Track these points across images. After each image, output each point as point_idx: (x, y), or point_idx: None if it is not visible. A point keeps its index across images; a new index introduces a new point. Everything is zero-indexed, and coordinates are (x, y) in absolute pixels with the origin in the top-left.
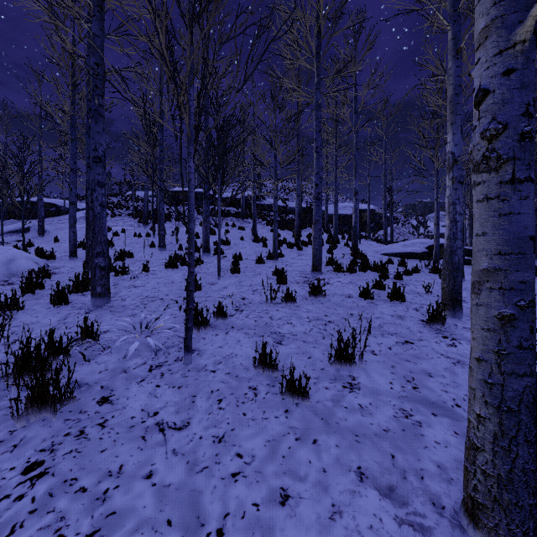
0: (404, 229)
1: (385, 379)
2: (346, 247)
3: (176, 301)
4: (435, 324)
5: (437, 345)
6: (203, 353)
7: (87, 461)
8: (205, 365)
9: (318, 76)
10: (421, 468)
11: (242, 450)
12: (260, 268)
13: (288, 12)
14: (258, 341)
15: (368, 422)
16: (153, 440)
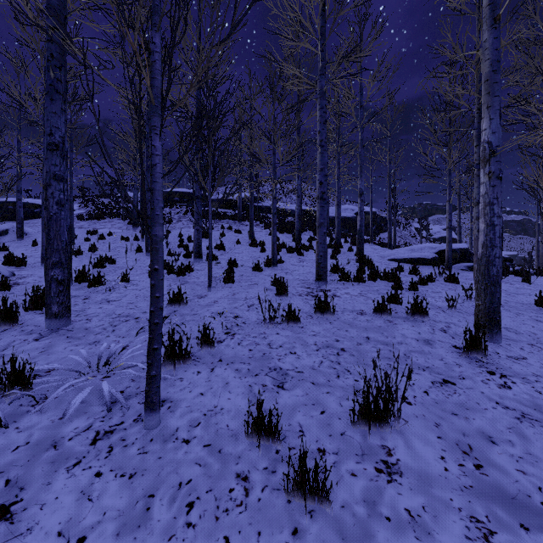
0: (405, 232)
1: (433, 451)
2: (350, 252)
3: None
4: (474, 352)
5: (486, 386)
6: (176, 407)
7: None
8: (177, 429)
9: (322, 60)
10: None
11: None
12: (257, 276)
13: None
14: (253, 384)
15: None
16: None
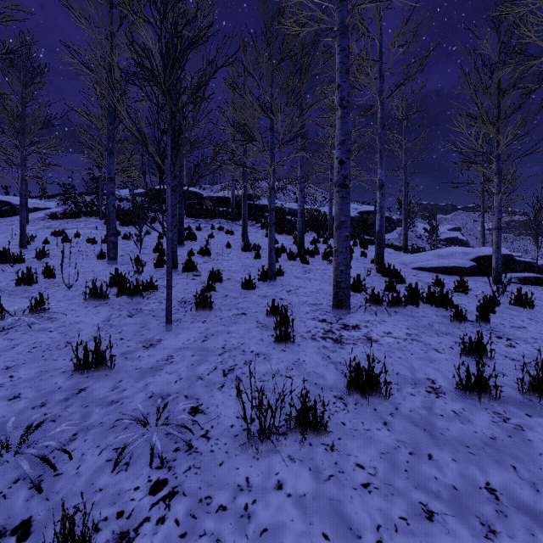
0: (410, 233)
1: None
2: (364, 258)
3: None
4: None
5: None
6: None
7: None
8: None
9: None
10: None
11: None
12: (247, 298)
13: None
14: None
15: None
16: None
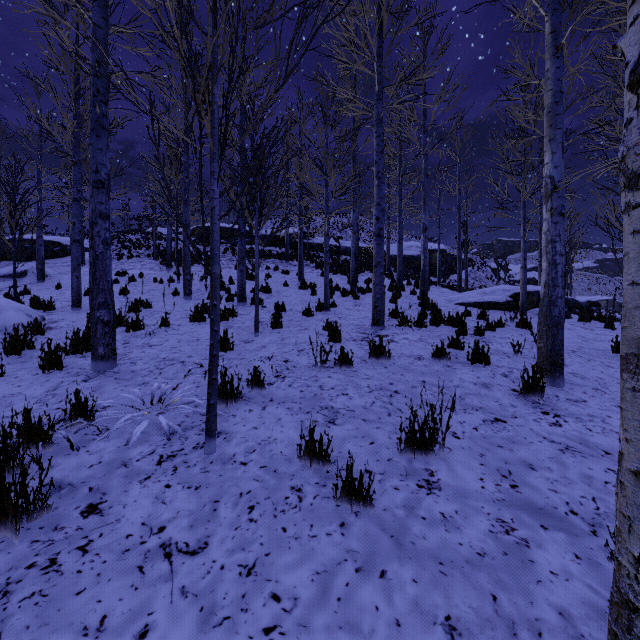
0: (480, 273)
1: (473, 474)
2: (413, 296)
3: (201, 365)
4: (531, 395)
5: (536, 424)
6: (231, 437)
7: (54, 611)
8: (234, 454)
9: (379, 84)
10: (536, 617)
11: (280, 588)
12: (308, 321)
13: (342, 4)
14: (305, 420)
15: (456, 541)
16: (154, 572)
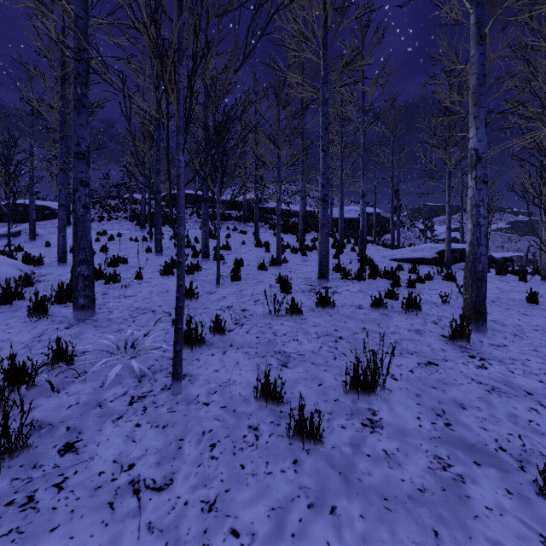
0: (409, 233)
1: (411, 413)
2: (353, 252)
3: (169, 314)
4: (459, 340)
5: (465, 367)
6: (195, 379)
7: None
8: (198, 395)
9: (325, 70)
10: None
11: (239, 523)
12: (262, 274)
13: None
14: (260, 364)
15: (398, 477)
16: (123, 508)
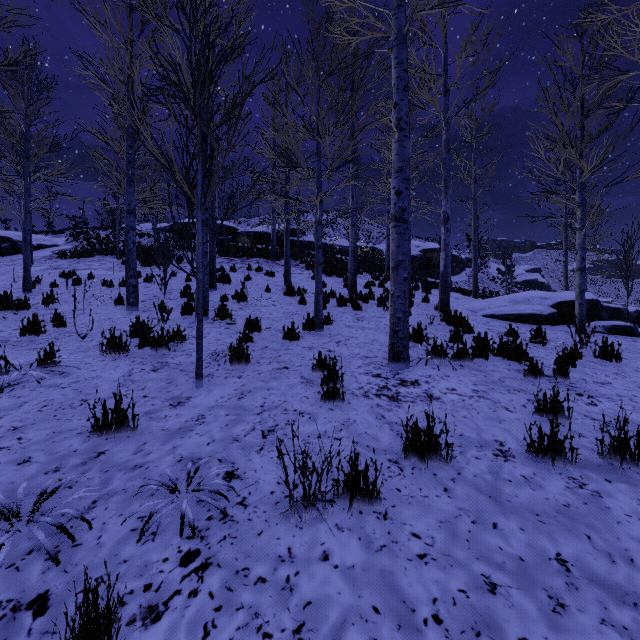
0: (481, 274)
1: None
2: (426, 304)
3: (9, 510)
4: None
5: None
6: None
7: None
8: None
9: None
10: None
11: None
12: (290, 349)
13: None
14: None
15: None
16: None
